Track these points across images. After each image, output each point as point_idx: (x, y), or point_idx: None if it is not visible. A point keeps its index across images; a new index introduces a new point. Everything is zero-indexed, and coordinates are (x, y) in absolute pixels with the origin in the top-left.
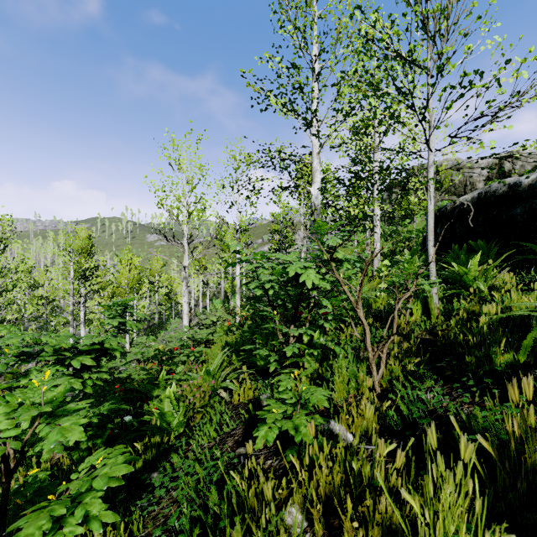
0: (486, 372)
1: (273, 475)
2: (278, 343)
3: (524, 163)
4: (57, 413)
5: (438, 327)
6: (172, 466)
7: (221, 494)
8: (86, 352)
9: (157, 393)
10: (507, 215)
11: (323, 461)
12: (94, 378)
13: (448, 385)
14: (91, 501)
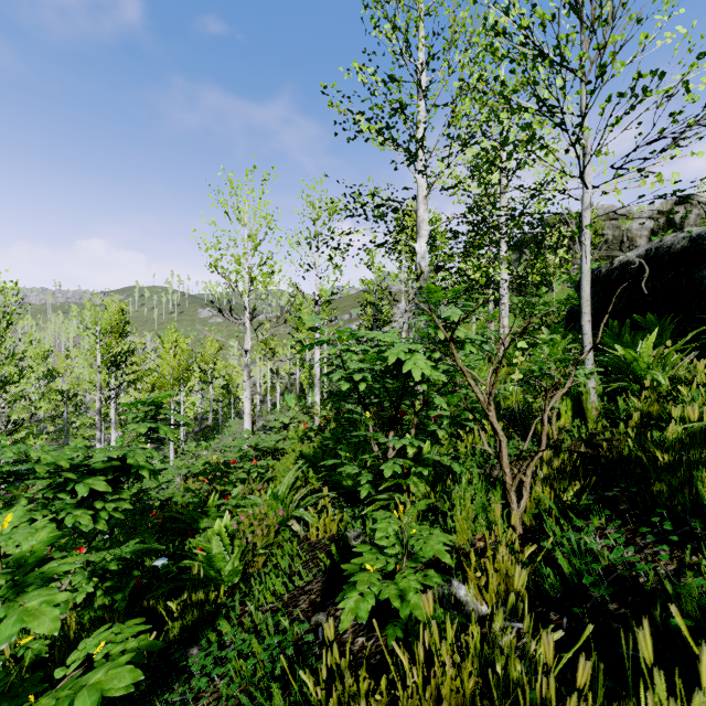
0: (684, 508)
1: (366, 663)
2: (372, 458)
3: (702, 211)
4: (28, 579)
5: (598, 436)
6: (220, 638)
7: (288, 691)
8: (100, 472)
9: (205, 524)
10: (688, 279)
11: (447, 656)
12: (110, 509)
13: (627, 526)
14: None
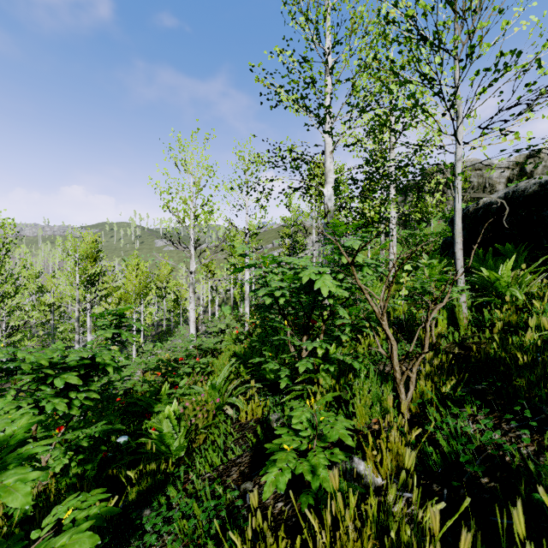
0: (540, 399)
1: (284, 524)
2: (289, 357)
3: (547, 163)
4: (8, 459)
5: (468, 339)
6: (168, 500)
7: (221, 547)
8: (74, 368)
9: (158, 408)
10: (538, 216)
11: (350, 523)
12: (81, 398)
13: (494, 414)
14: None
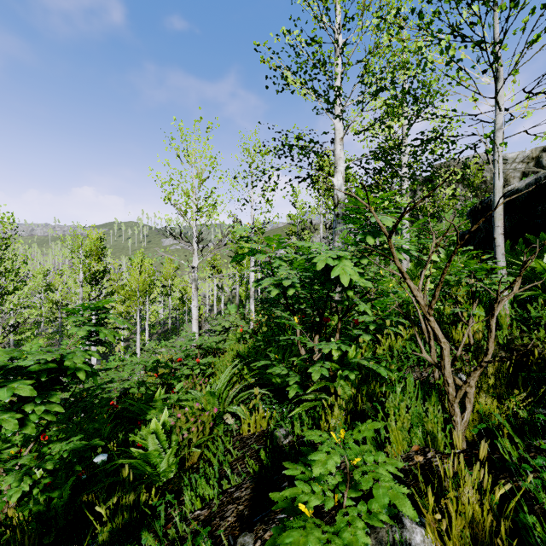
0: None
1: None
2: (299, 360)
3: None
4: None
5: (515, 341)
6: None
7: None
8: (31, 375)
9: (151, 415)
10: None
11: None
12: (38, 413)
13: None
14: None
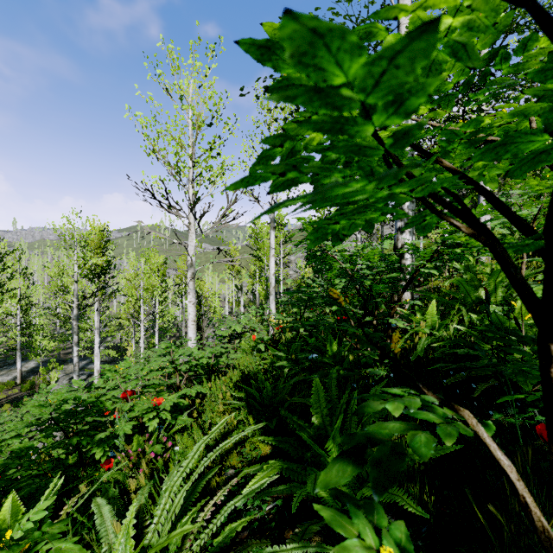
0: None
1: None
2: None
3: None
4: None
5: None
6: None
7: None
8: None
9: None
10: None
11: None
12: None
13: None
14: None
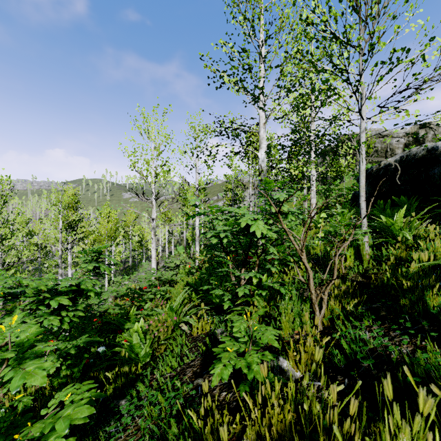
0: (419, 314)
1: (227, 407)
2: (231, 284)
3: (436, 132)
4: (26, 355)
5: (369, 271)
6: (138, 394)
7: (180, 424)
8: (64, 293)
9: (128, 326)
10: (426, 174)
11: (275, 400)
12: (71, 316)
13: (385, 325)
14: (55, 440)
